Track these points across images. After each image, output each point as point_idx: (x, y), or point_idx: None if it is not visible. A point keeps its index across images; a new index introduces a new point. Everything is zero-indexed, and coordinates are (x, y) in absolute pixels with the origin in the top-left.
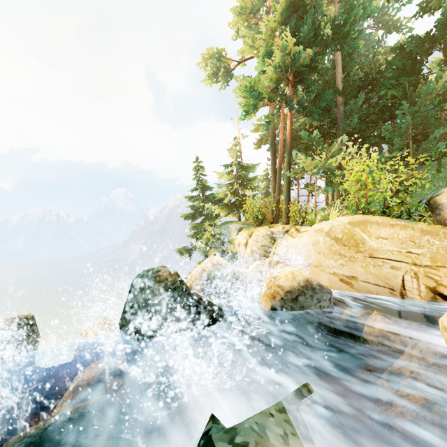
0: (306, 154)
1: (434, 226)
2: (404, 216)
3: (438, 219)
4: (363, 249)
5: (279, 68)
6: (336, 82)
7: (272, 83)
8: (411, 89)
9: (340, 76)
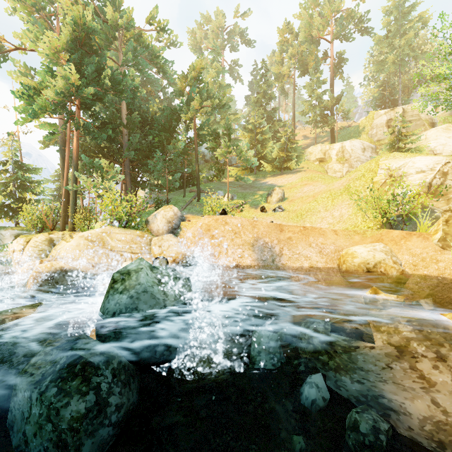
0: (89, 172)
1: (144, 233)
2: (136, 227)
3: (149, 229)
4: (108, 247)
5: (63, 92)
6: (122, 115)
7: (56, 100)
8: (166, 142)
9: (125, 112)
